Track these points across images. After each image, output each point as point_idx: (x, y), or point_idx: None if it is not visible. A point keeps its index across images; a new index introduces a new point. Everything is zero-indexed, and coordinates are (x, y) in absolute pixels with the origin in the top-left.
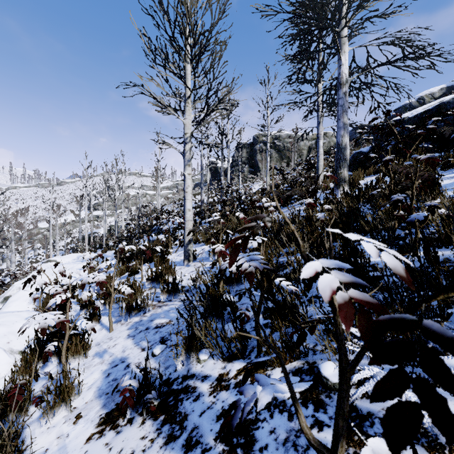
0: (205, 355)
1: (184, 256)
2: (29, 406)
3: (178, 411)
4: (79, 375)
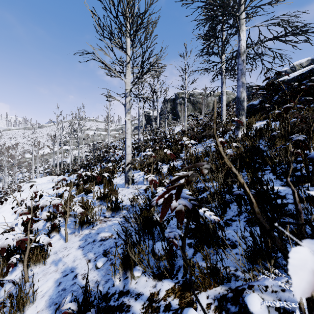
0: (138, 271)
1: (125, 180)
2: None
3: None
4: (33, 287)
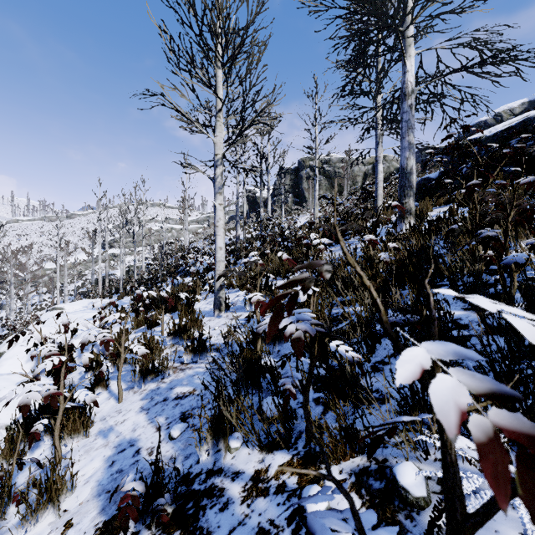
0: (237, 441)
1: (215, 305)
2: (7, 506)
3: (198, 526)
4: (72, 466)
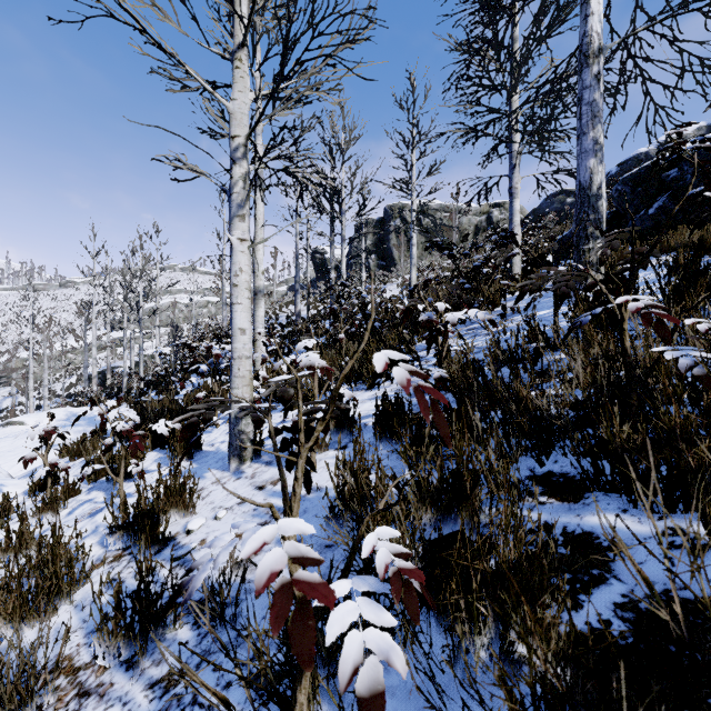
0: None
1: (230, 448)
2: None
3: None
4: None
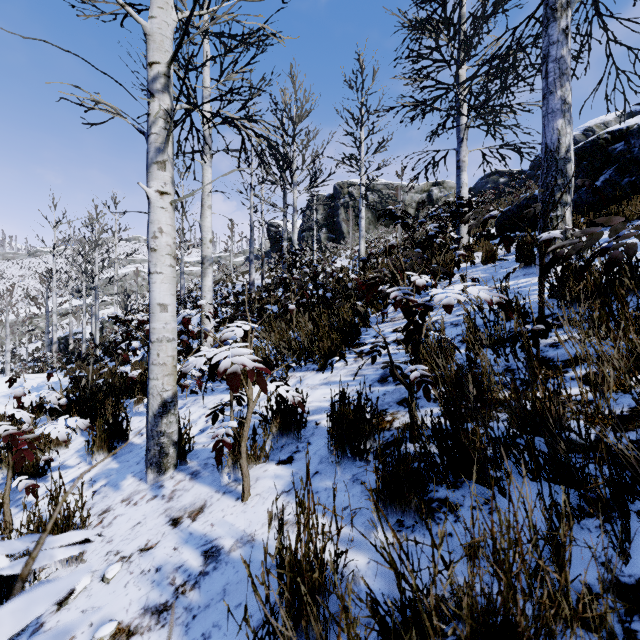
0: None
1: (147, 454)
2: None
3: None
4: None
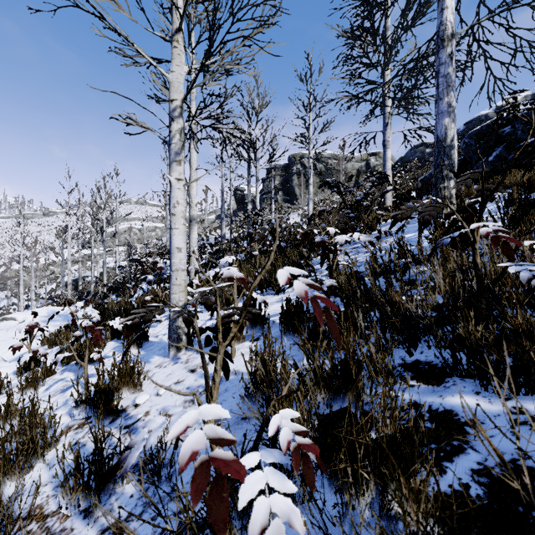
0: None
1: (169, 339)
2: None
3: None
4: None
